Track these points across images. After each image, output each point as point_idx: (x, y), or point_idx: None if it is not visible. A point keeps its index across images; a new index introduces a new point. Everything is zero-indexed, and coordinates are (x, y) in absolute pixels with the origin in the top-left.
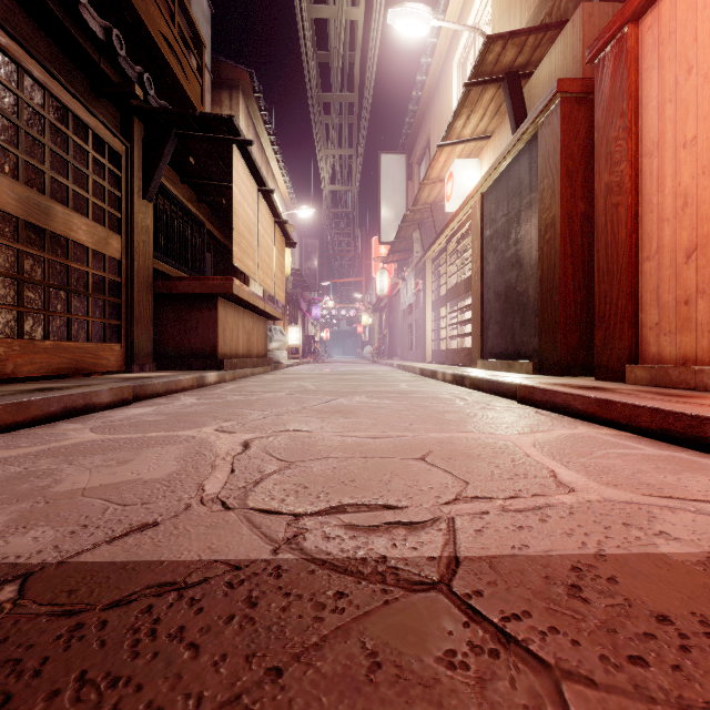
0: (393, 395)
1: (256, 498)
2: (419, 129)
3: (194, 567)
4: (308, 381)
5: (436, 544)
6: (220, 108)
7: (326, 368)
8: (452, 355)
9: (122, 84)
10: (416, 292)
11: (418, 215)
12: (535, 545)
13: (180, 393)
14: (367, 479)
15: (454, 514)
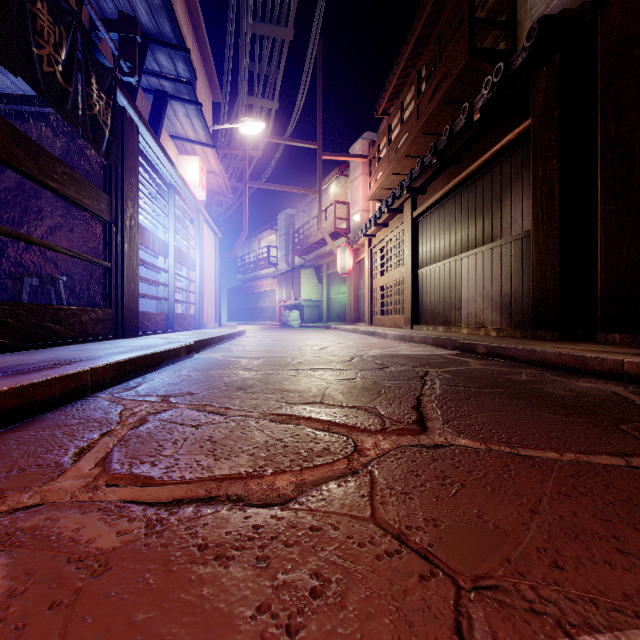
0: None
1: None
2: None
3: None
4: None
5: None
6: None
7: None
8: None
9: None
10: None
11: None
12: None
13: None
14: None
15: None
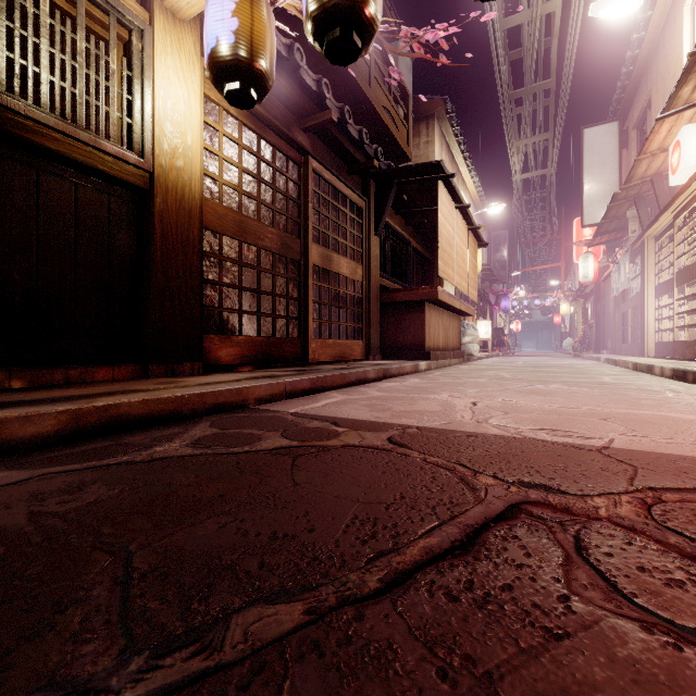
0: (591, 385)
1: (493, 422)
2: (637, 88)
3: (477, 433)
4: (503, 371)
5: (598, 443)
6: (418, 138)
7: (518, 361)
8: (680, 348)
9: (366, 162)
10: (632, 276)
11: (634, 191)
12: (663, 451)
13: (405, 376)
14: (560, 423)
15: (615, 438)
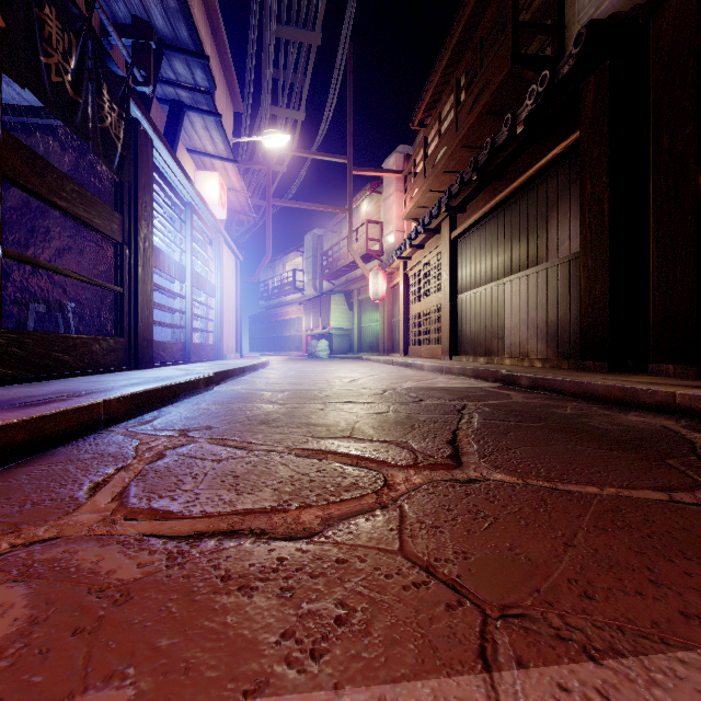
0: None
1: None
2: None
3: None
4: None
5: None
6: None
7: None
8: None
9: None
10: None
11: None
12: None
13: None
14: None
15: None
